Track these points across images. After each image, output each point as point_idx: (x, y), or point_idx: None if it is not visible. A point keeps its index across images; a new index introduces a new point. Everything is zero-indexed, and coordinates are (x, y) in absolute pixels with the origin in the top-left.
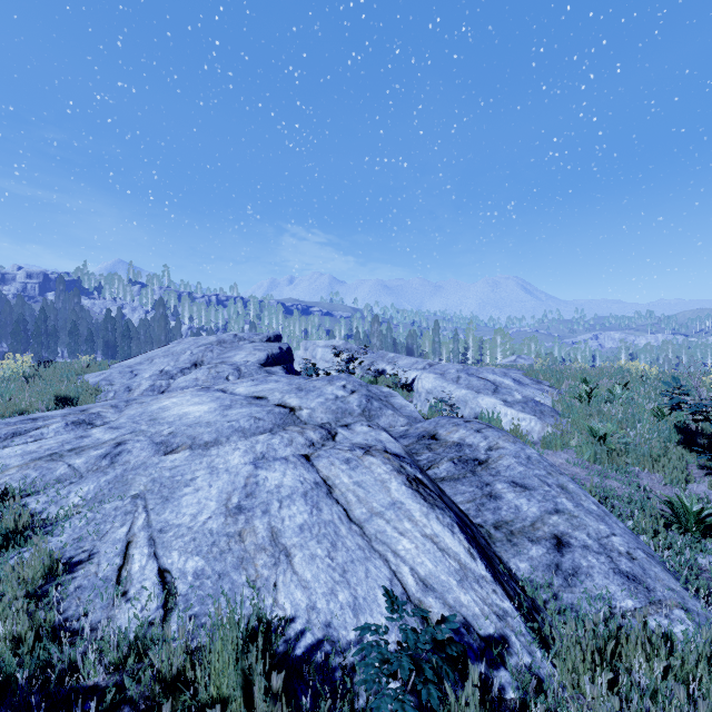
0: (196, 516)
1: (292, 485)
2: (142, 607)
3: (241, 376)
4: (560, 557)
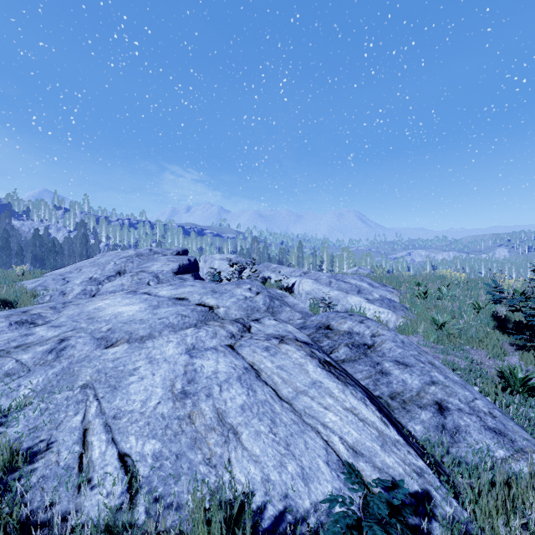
0: (146, 402)
1: (226, 371)
2: (108, 493)
3: (160, 282)
4: (443, 419)
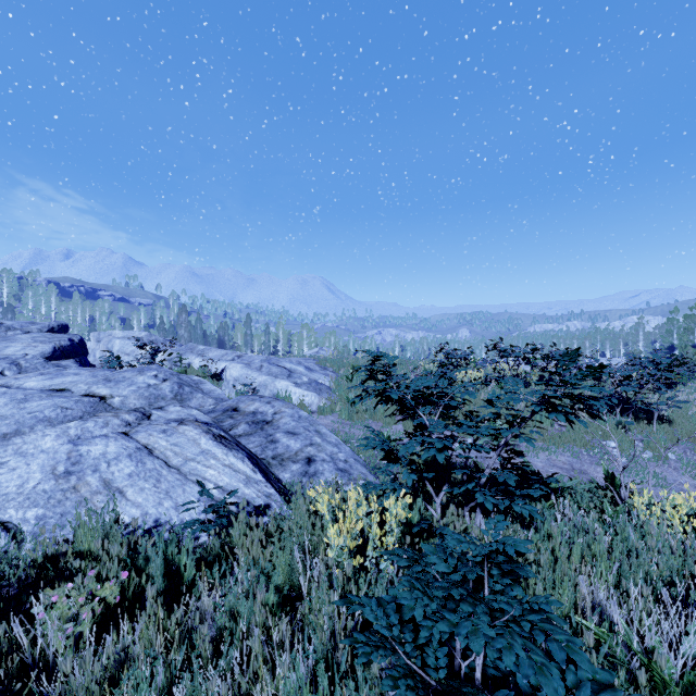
0: (23, 485)
1: (116, 451)
2: None
3: (23, 371)
4: (308, 468)
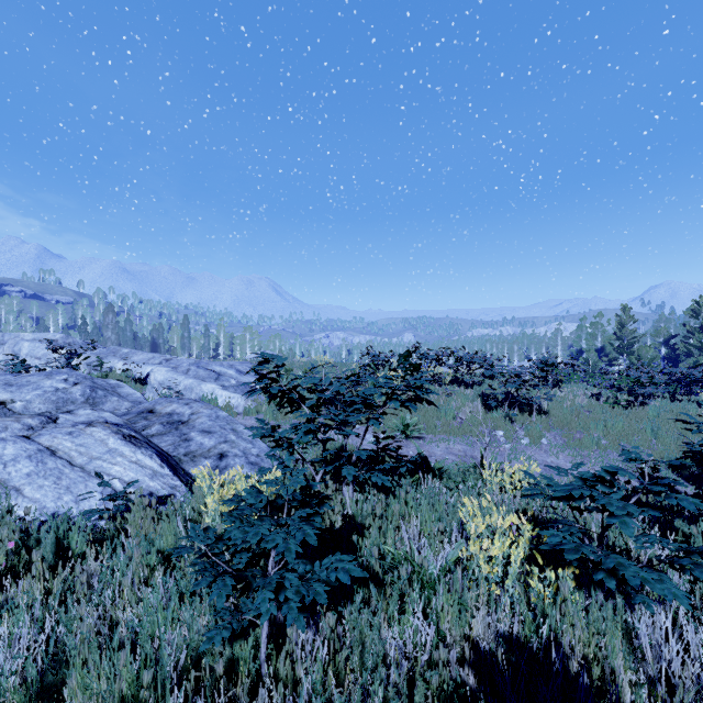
0: None
1: (15, 453)
2: None
3: None
4: (220, 462)
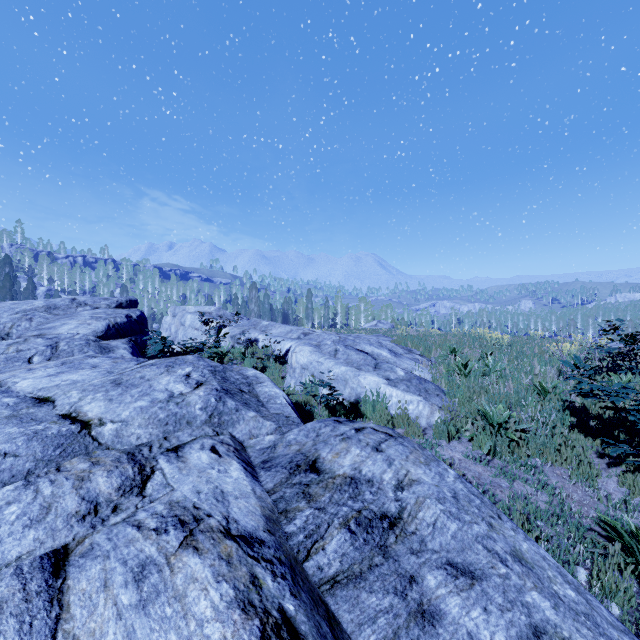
0: None
1: None
2: None
3: (54, 356)
4: None
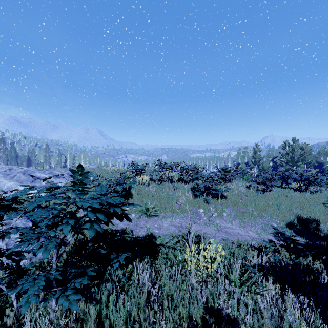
0: None
1: None
2: None
3: None
4: None
